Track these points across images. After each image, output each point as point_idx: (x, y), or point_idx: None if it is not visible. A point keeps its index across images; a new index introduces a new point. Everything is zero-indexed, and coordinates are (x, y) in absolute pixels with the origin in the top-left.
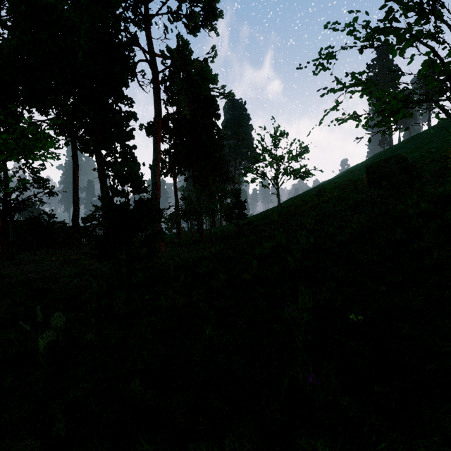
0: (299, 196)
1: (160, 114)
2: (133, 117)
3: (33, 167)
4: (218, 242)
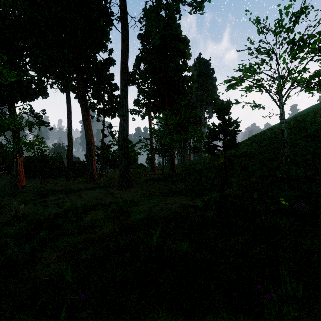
0: (267, 132)
1: (127, 40)
2: (110, 61)
3: (37, 112)
4: (190, 178)
